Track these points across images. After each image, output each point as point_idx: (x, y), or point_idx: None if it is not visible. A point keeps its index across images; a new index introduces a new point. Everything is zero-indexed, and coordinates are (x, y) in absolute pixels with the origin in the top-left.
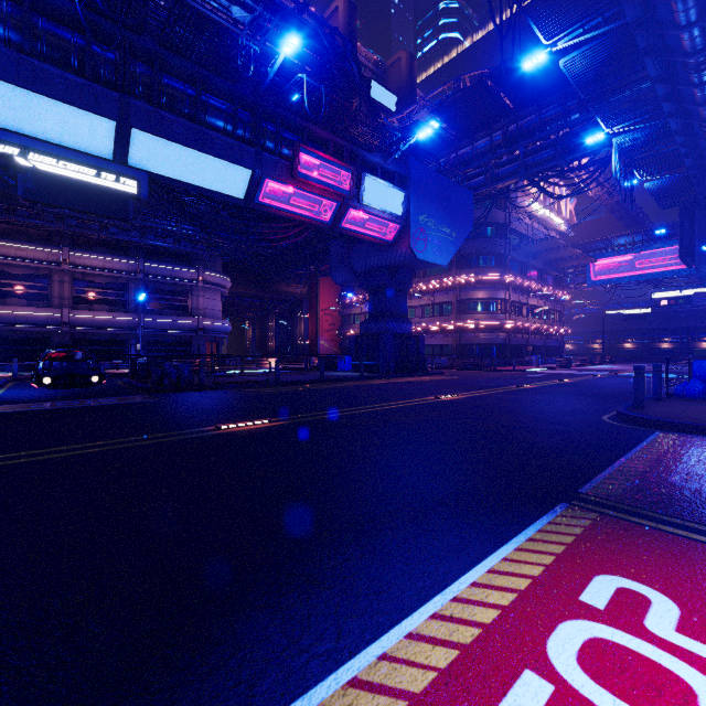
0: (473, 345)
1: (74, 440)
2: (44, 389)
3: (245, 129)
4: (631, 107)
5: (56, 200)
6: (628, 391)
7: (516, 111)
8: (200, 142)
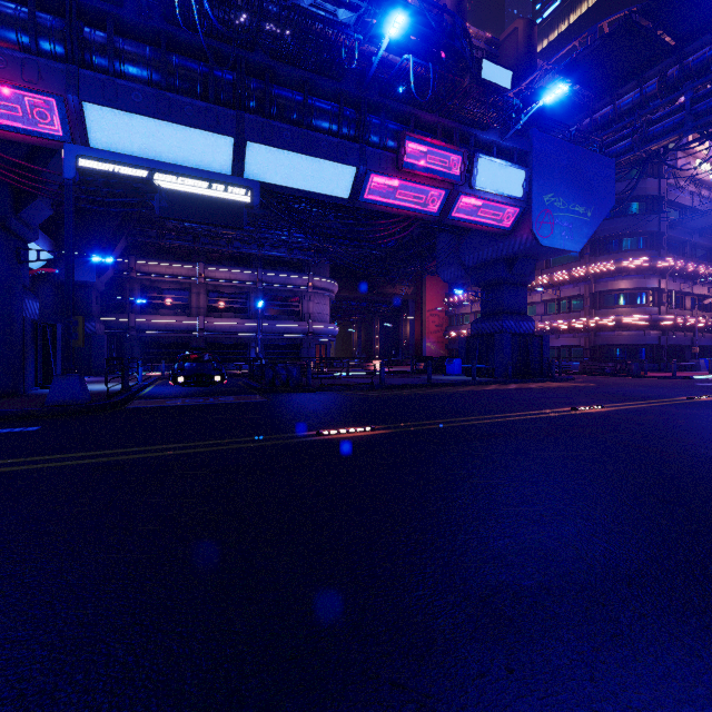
0: (613, 346)
1: (188, 438)
2: (181, 387)
3: (349, 126)
4: None
5: (184, 215)
6: None
7: (680, 48)
8: (306, 146)
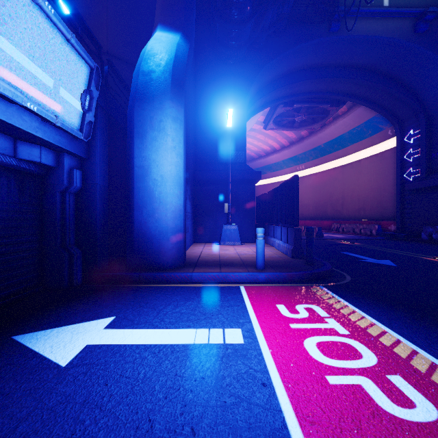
0: None
1: None
2: None
3: None
4: None
5: None
6: None
7: None
8: None
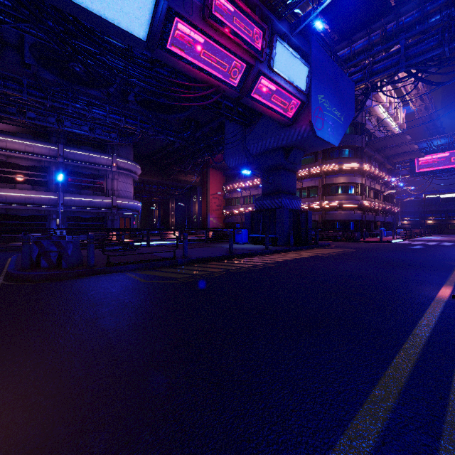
0: (336, 221)
1: None
2: None
3: None
4: None
5: None
6: None
7: (397, 8)
8: None
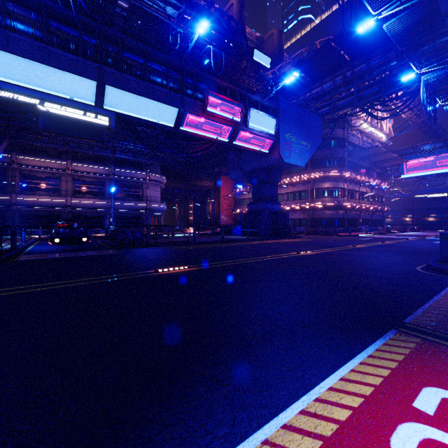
0: (322, 219)
1: (70, 277)
2: (56, 246)
3: (174, 83)
4: (435, 54)
5: (61, 130)
6: (433, 249)
7: (352, 62)
8: (146, 92)
